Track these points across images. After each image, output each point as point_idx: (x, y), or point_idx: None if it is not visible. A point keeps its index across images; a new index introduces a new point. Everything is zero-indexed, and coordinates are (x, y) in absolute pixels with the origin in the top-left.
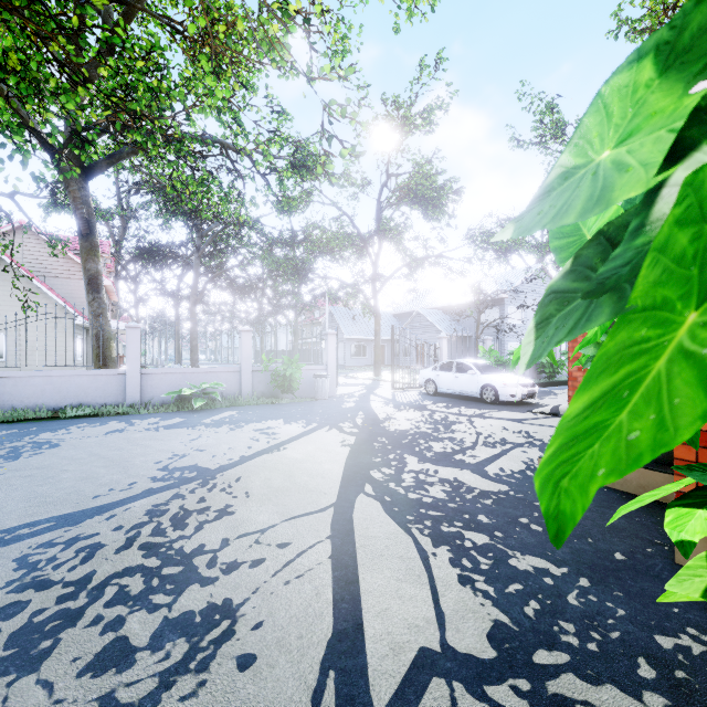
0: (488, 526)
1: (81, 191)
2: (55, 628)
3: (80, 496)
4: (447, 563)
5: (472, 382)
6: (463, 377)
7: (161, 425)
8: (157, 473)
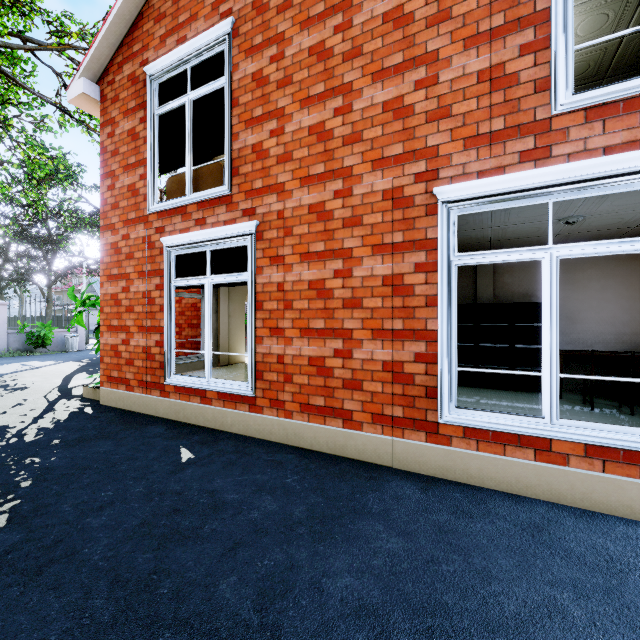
0: None
1: None
2: None
3: None
4: None
5: None
6: None
7: None
8: None
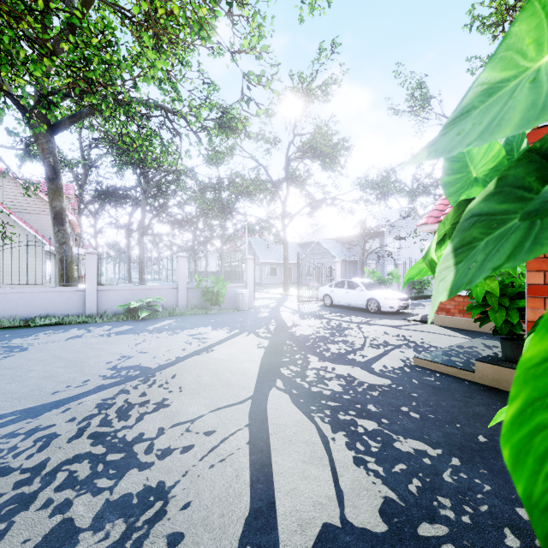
0: (376, 414)
1: (48, 144)
2: (10, 511)
3: (41, 392)
4: (344, 447)
5: (360, 297)
6: (353, 292)
7: (113, 332)
8: (107, 372)
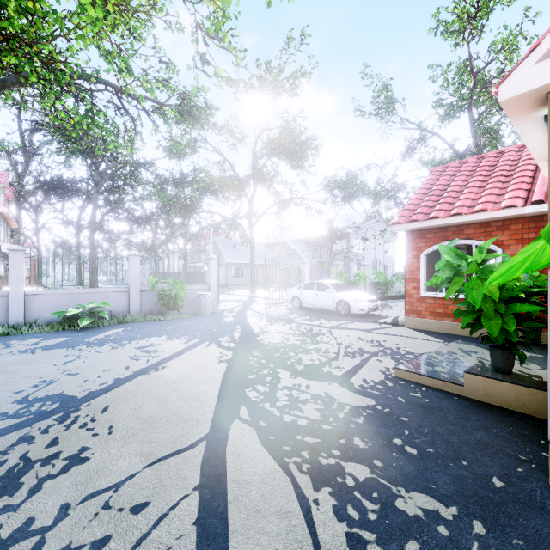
0: (366, 452)
1: None
2: None
3: None
4: (332, 516)
5: (329, 299)
6: (322, 294)
7: (40, 346)
8: (11, 407)
